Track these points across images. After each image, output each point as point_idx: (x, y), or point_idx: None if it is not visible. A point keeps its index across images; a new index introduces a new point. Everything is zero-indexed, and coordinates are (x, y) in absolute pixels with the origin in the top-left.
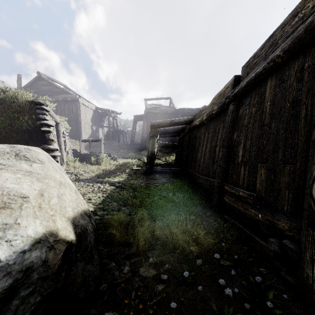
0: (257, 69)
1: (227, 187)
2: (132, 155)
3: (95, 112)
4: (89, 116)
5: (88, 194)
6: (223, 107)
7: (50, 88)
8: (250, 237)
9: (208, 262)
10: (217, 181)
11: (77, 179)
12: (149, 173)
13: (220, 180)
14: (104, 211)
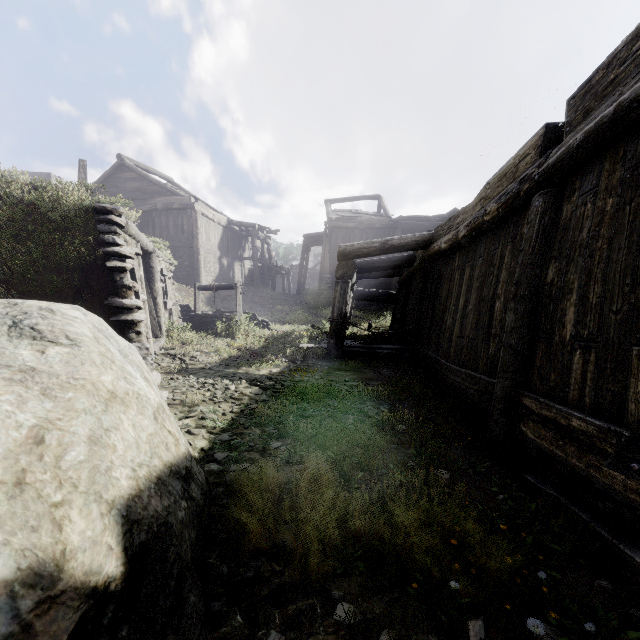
0: (621, 94)
1: (531, 401)
2: (299, 316)
3: (227, 230)
4: (216, 239)
5: (201, 404)
6: (513, 203)
7: (141, 185)
8: (613, 550)
9: (502, 631)
10: (501, 385)
11: (183, 370)
12: (336, 355)
13: (511, 383)
14: (230, 450)
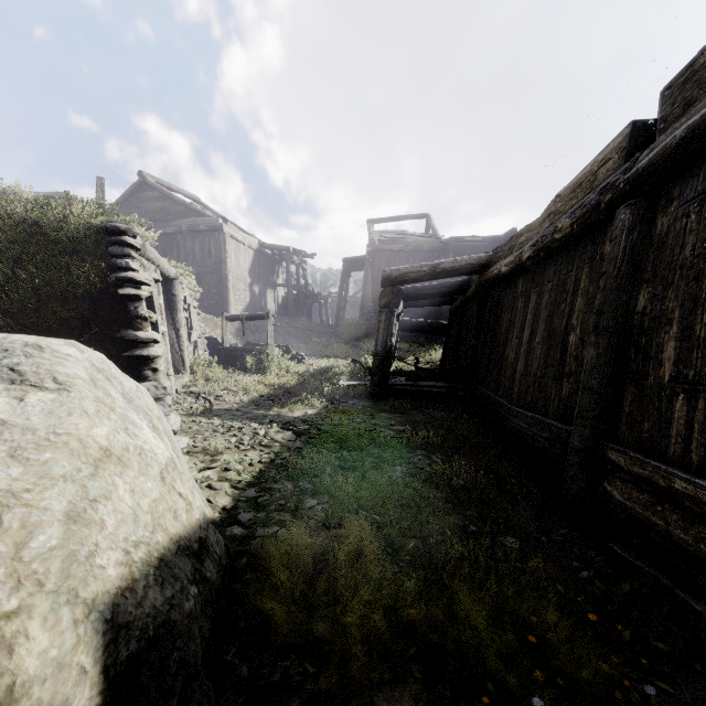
0: None
1: (619, 455)
2: (338, 349)
3: (259, 254)
4: (246, 264)
5: (225, 452)
6: (591, 217)
7: (164, 205)
8: None
9: None
10: (579, 434)
11: (207, 411)
12: (380, 395)
13: (591, 432)
14: (257, 510)
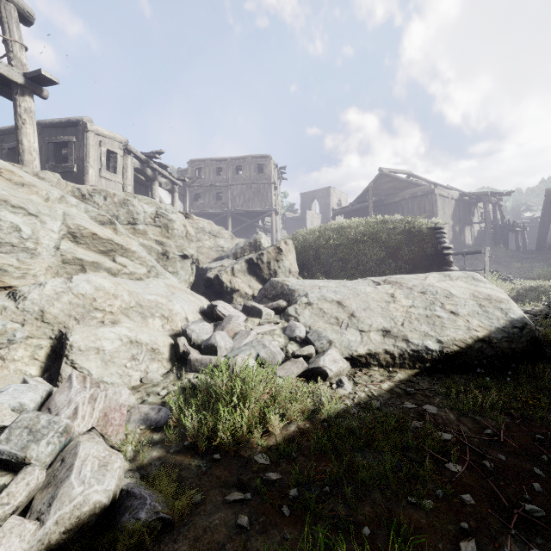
0: None
1: None
2: (544, 272)
3: (458, 202)
4: (449, 212)
5: None
6: None
7: (393, 184)
8: None
9: None
10: None
11: None
12: None
13: None
14: None
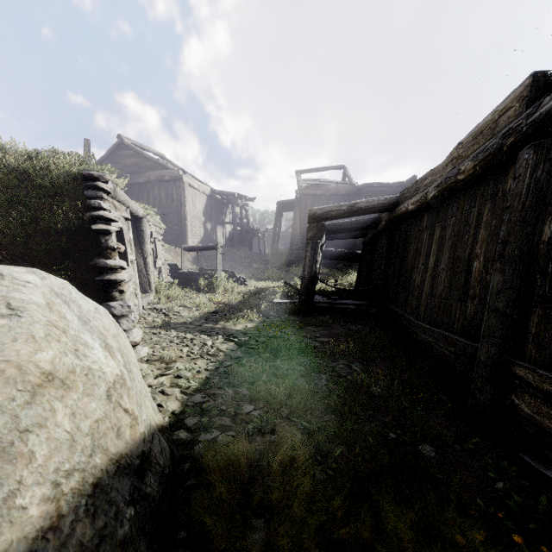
0: None
1: (527, 372)
2: (273, 273)
3: (211, 198)
4: (201, 206)
5: (178, 361)
6: (493, 159)
7: (137, 161)
8: None
9: None
10: (486, 351)
11: (166, 325)
12: (306, 311)
13: (498, 349)
14: (201, 415)
